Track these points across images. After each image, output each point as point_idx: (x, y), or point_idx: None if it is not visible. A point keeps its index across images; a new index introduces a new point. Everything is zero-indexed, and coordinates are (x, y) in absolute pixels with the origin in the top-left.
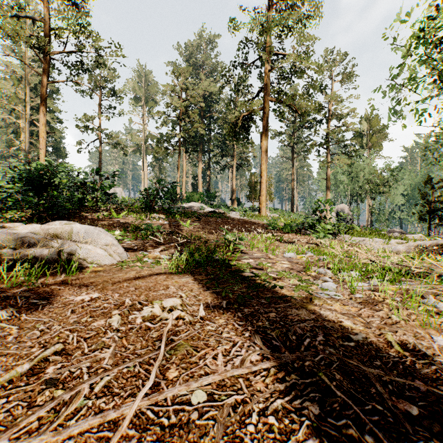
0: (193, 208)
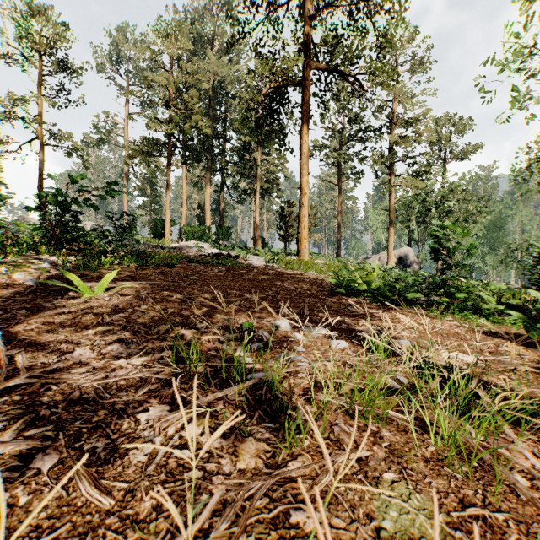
0: (186, 248)
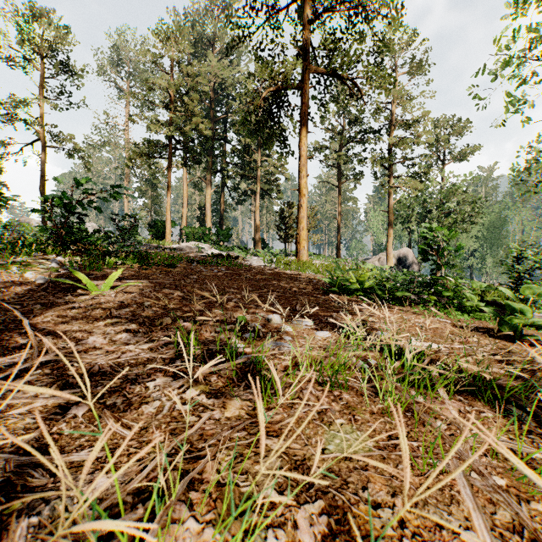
0: (186, 249)
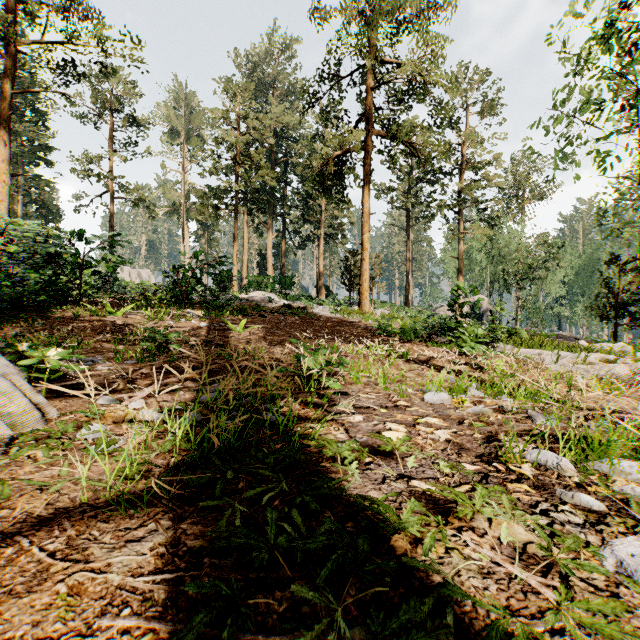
0: (257, 299)
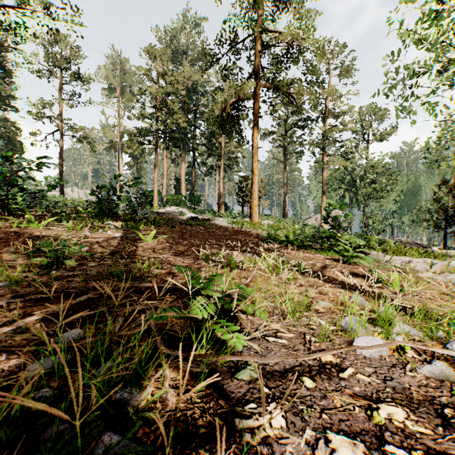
0: (171, 213)
